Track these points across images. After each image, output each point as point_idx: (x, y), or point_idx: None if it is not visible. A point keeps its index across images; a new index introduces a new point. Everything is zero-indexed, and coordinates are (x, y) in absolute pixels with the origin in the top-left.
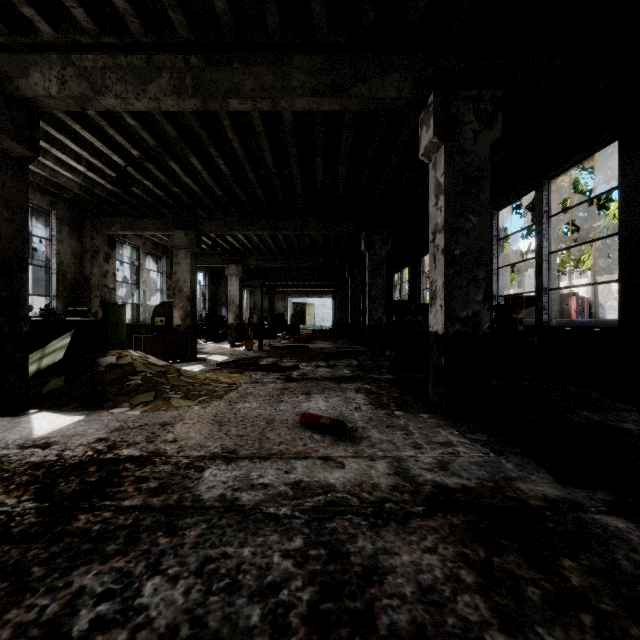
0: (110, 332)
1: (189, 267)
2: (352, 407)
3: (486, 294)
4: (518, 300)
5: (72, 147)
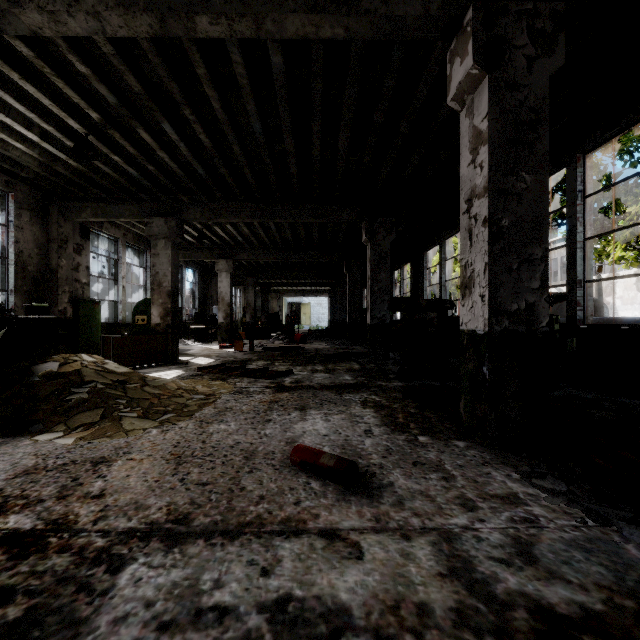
0: (81, 332)
1: (169, 259)
2: (360, 430)
3: (544, 279)
4: None
5: (16, 106)
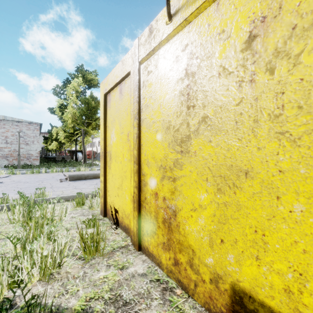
0: None
1: None
2: None
3: None
4: (78, 151)
5: None
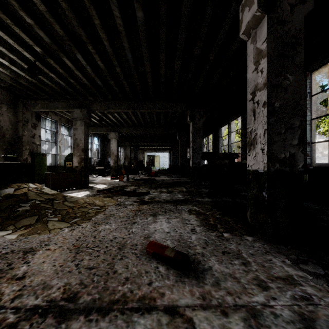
0: (36, 170)
1: (83, 131)
2: (188, 229)
3: (300, 139)
4: None
5: None
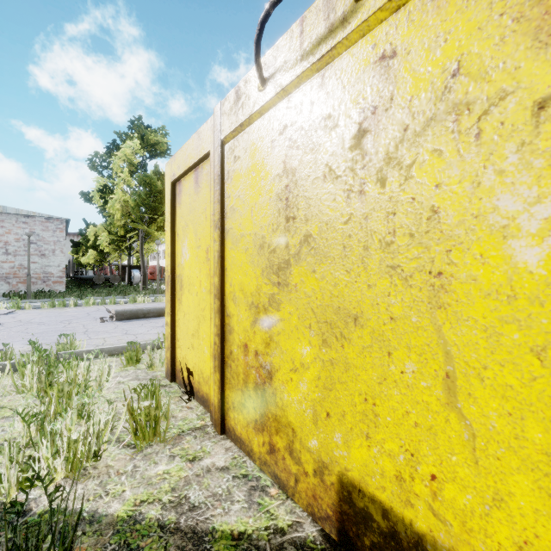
0: None
1: None
2: None
3: None
4: (134, 267)
5: None
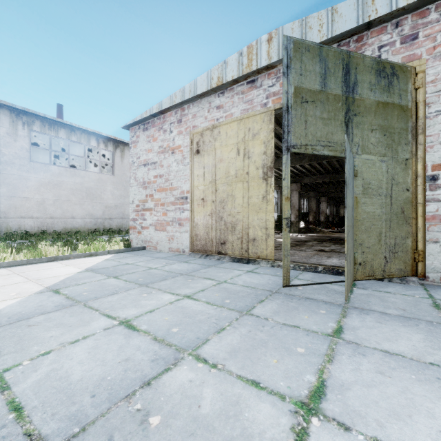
0: None
1: (315, 203)
2: None
3: None
4: None
5: None
